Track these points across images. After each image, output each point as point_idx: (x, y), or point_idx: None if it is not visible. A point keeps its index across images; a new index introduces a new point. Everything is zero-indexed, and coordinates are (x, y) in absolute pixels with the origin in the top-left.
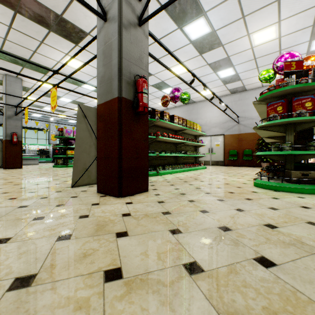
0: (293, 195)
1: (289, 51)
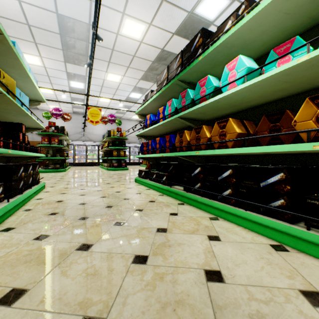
0: (49, 173)
1: (58, 107)
